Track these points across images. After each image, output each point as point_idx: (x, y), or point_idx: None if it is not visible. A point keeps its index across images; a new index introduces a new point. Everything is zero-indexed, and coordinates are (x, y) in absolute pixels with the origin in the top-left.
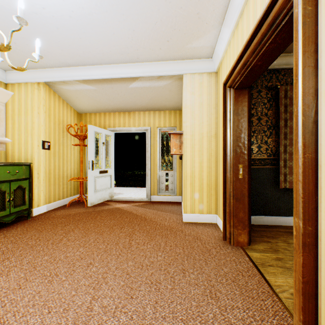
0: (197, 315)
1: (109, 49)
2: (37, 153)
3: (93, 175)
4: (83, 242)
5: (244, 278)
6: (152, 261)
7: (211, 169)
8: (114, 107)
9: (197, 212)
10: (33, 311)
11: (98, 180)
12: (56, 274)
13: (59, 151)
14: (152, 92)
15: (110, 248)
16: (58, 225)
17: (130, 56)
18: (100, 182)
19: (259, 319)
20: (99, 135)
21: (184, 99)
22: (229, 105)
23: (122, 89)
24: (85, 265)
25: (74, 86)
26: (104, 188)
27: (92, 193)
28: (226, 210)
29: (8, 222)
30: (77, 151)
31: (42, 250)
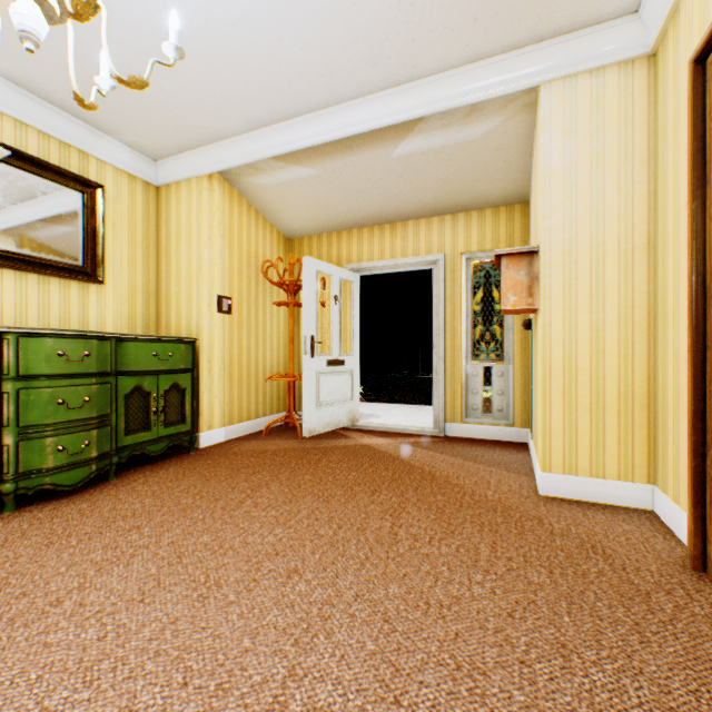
0: None
1: (344, 57)
2: (208, 321)
3: (314, 370)
4: (284, 515)
5: None
6: (456, 595)
7: (633, 347)
8: (359, 216)
9: (585, 472)
10: (152, 668)
11: (325, 380)
12: (217, 584)
13: (248, 317)
14: (449, 160)
15: (344, 537)
16: (240, 471)
17: (394, 64)
18: (329, 384)
19: None
20: (327, 280)
21: (541, 153)
22: None
23: (375, 165)
24: (282, 573)
25: (276, 175)
26: (337, 399)
27: (311, 409)
28: (707, 472)
29: (157, 455)
30: (284, 319)
31: (201, 520)
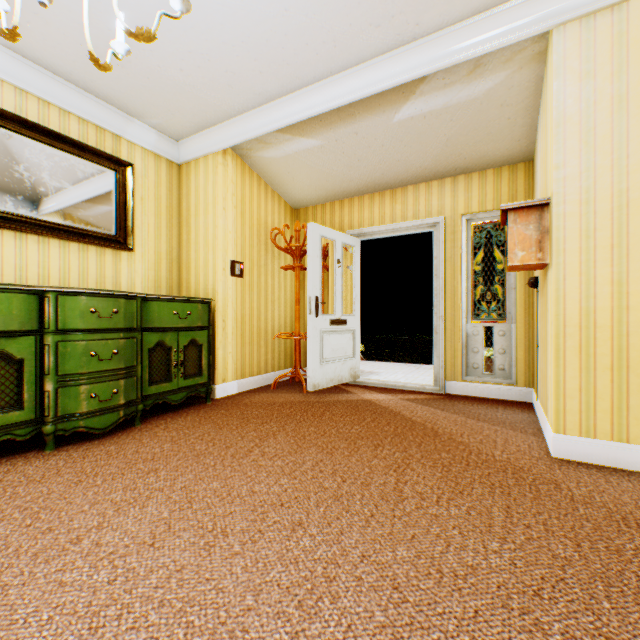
0: None
1: (347, 20)
2: (222, 283)
3: (318, 328)
4: (290, 466)
5: None
6: (471, 564)
7: None
8: (360, 184)
9: (606, 435)
10: (155, 620)
11: (328, 339)
12: (223, 532)
13: (258, 280)
14: (451, 121)
15: (348, 492)
16: (249, 421)
17: (396, 24)
18: (332, 342)
19: None
20: (330, 245)
21: (554, 100)
22: None
23: (376, 132)
24: (287, 526)
25: (283, 147)
26: (339, 356)
27: (315, 365)
28: None
29: (178, 404)
30: (290, 282)
31: (212, 466)
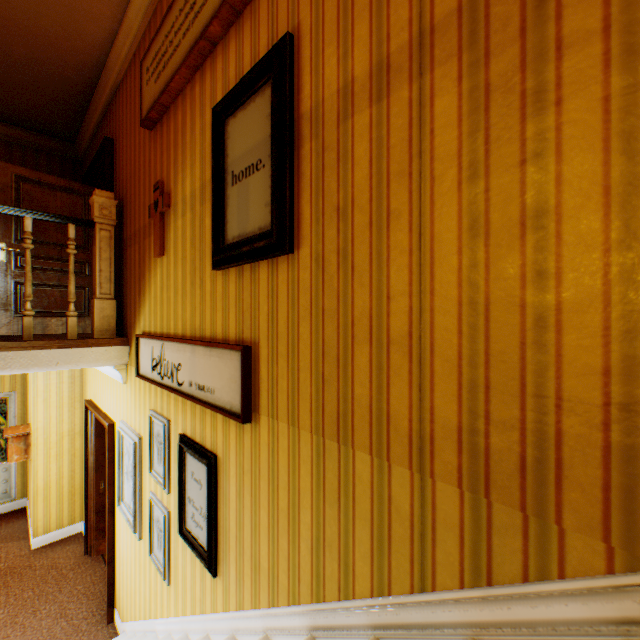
0: (49, 635)
1: None
2: None
3: None
4: None
5: (95, 586)
6: None
7: (76, 471)
8: None
9: (56, 528)
10: None
11: None
12: None
13: None
14: None
15: None
16: None
17: None
18: None
19: (96, 609)
20: None
21: (34, 394)
22: (92, 426)
23: None
24: None
25: None
26: None
27: None
28: (89, 524)
29: None
30: None
31: None
